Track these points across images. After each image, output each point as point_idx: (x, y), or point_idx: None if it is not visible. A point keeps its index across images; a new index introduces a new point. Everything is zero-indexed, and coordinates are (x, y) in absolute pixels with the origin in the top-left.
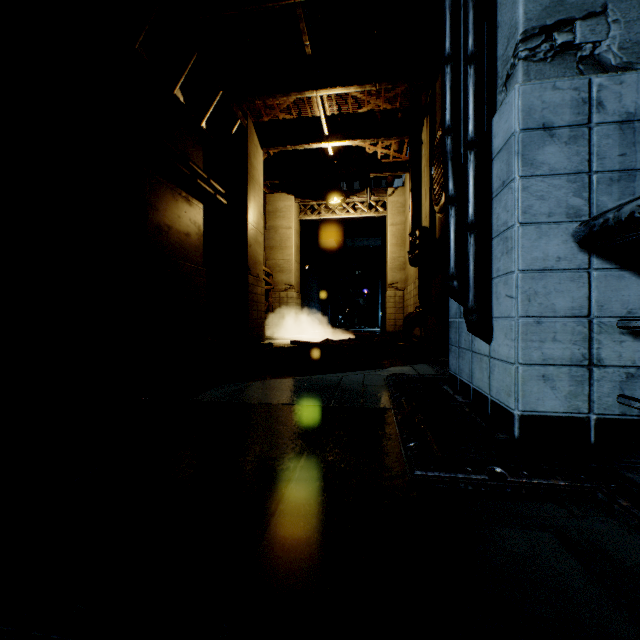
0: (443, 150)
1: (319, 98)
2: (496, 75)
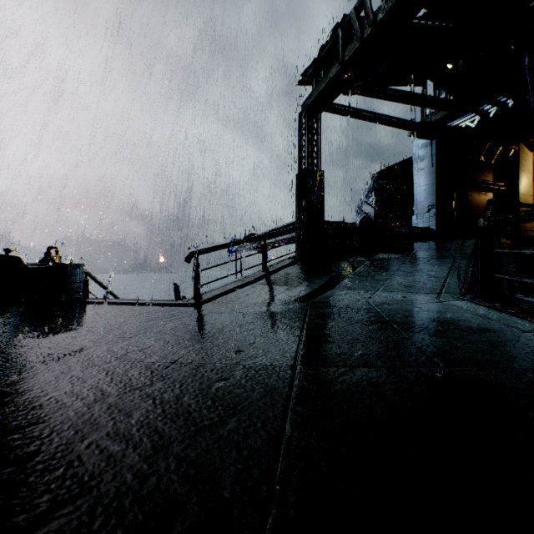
0: None
1: None
2: None
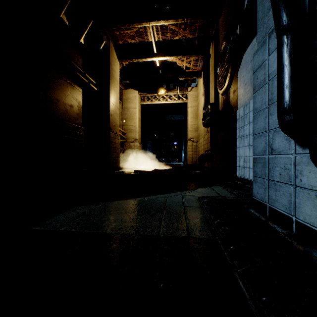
0: None
1: (151, 28)
2: None
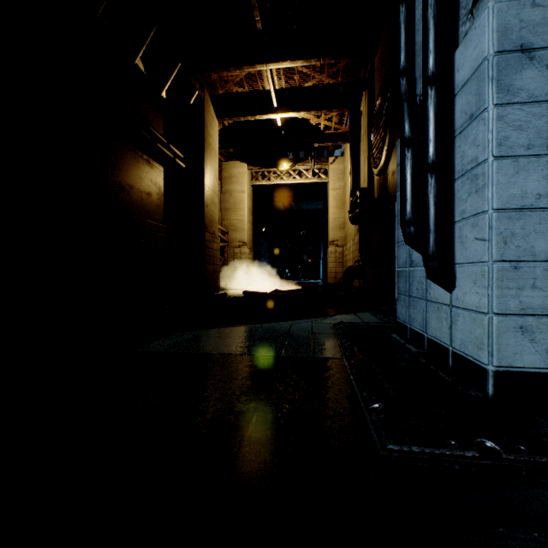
0: (398, 92)
1: (269, 72)
2: (458, 6)
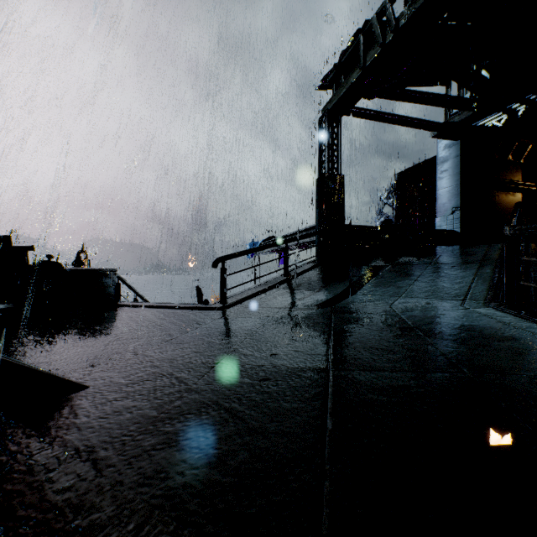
0: None
1: None
2: None
